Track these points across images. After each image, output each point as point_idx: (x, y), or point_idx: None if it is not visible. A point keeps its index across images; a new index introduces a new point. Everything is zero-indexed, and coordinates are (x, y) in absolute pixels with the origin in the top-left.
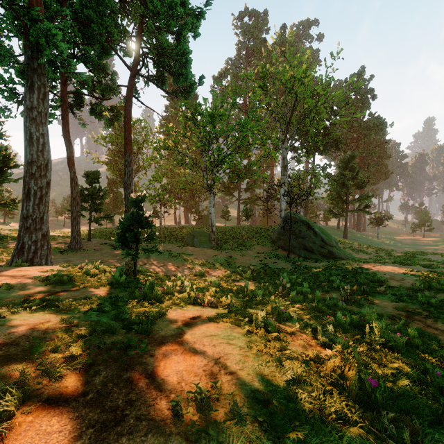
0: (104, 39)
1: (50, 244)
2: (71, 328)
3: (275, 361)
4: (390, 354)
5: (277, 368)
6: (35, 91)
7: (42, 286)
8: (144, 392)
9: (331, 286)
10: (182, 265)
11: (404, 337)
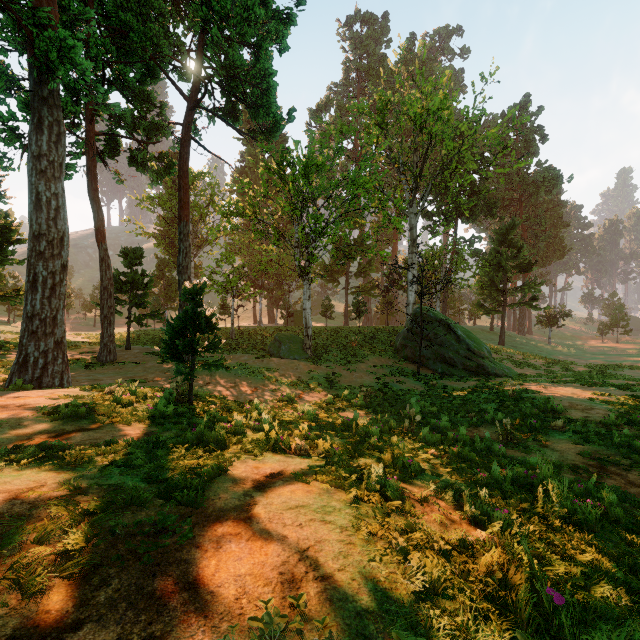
0: (148, 54)
1: (71, 354)
2: (75, 498)
3: (397, 552)
4: (578, 537)
5: (400, 566)
6: (44, 131)
7: (47, 422)
8: (178, 619)
9: (483, 418)
10: (262, 385)
11: (598, 507)
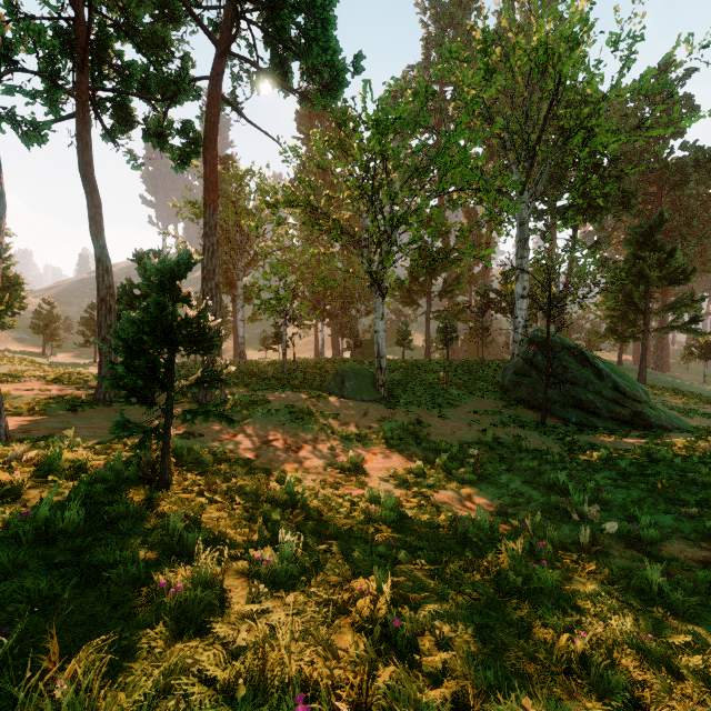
0: None
1: (63, 391)
2: None
3: None
4: None
5: None
6: None
7: None
8: None
9: None
10: (313, 439)
11: None
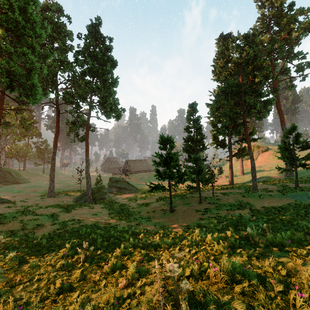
0: None
1: None
2: None
3: None
4: None
5: None
6: None
7: None
8: None
9: None
10: None
11: None
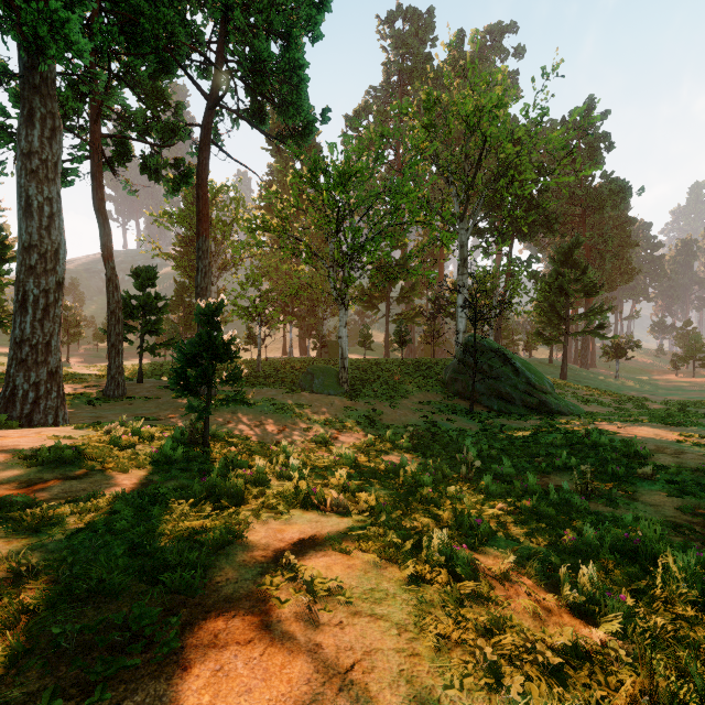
0: (162, 44)
1: (74, 388)
2: (17, 583)
3: (484, 672)
4: None
5: (492, 696)
6: (35, 125)
7: (21, 469)
8: None
9: (553, 463)
10: (291, 424)
11: None
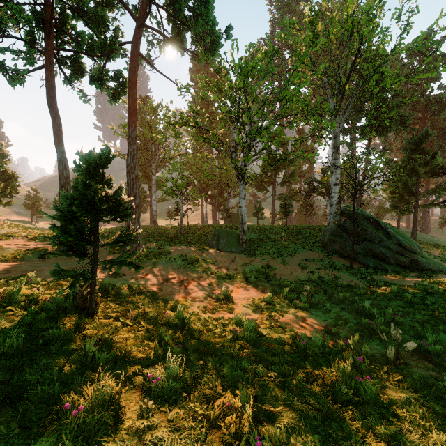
0: None
1: (37, 245)
2: None
3: None
4: None
5: None
6: None
7: None
8: None
9: None
10: (198, 278)
11: None
